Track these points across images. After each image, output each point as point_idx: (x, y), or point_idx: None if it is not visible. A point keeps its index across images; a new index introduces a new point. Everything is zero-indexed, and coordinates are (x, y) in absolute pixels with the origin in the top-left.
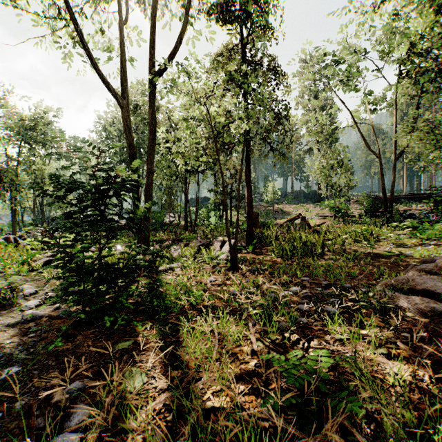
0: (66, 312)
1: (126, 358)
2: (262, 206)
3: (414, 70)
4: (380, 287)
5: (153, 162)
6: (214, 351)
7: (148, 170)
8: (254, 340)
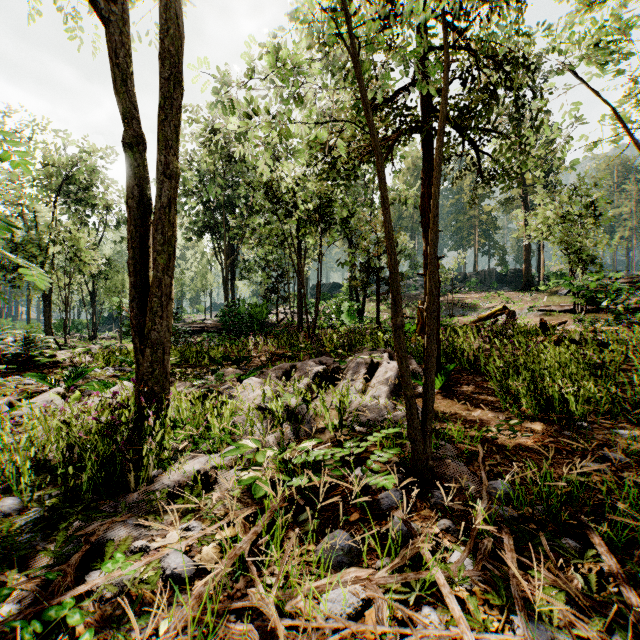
0: None
1: None
2: None
3: None
4: None
5: (175, 146)
6: None
7: (157, 168)
8: None
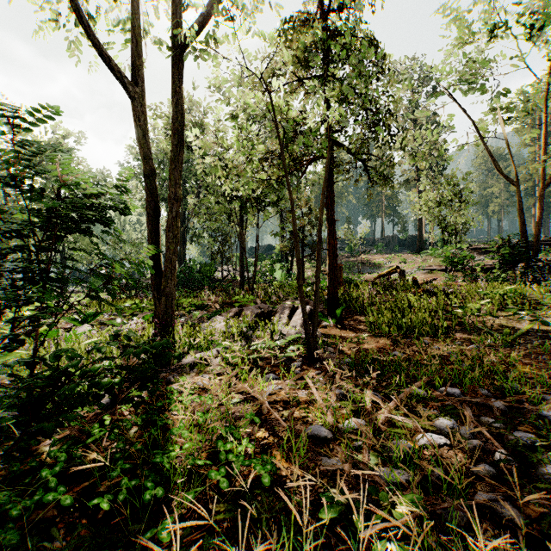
0: None
1: None
2: (343, 256)
3: None
4: None
5: (179, 183)
6: None
7: (170, 196)
8: None
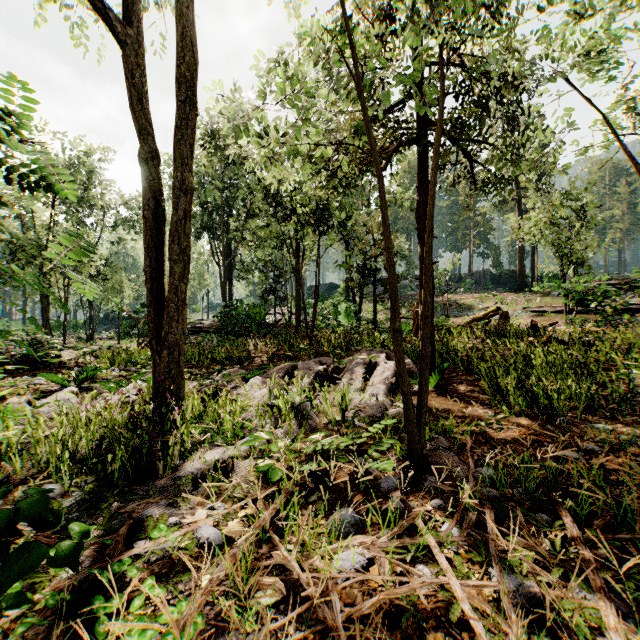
0: None
1: None
2: None
3: None
4: None
5: (190, 163)
6: None
7: (174, 184)
8: None
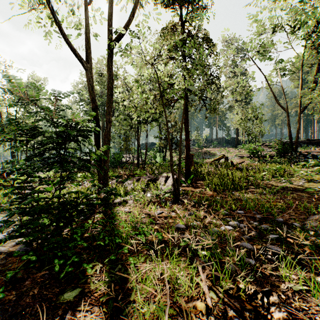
0: (19, 253)
1: (68, 317)
2: (194, 149)
3: (315, 42)
4: (312, 223)
5: (111, 113)
6: (166, 313)
7: (106, 120)
8: (207, 291)
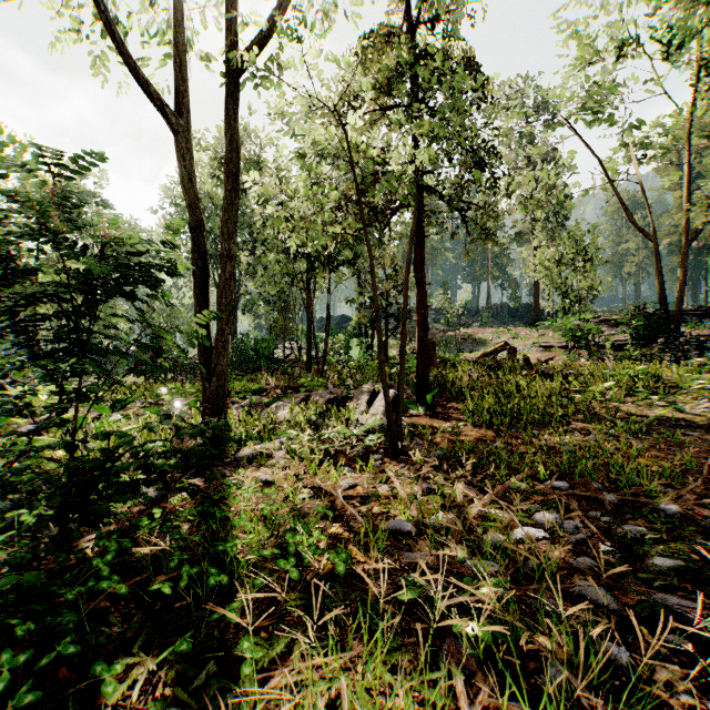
0: None
1: None
2: (439, 330)
3: None
4: None
5: (234, 238)
6: None
7: (222, 254)
8: None
